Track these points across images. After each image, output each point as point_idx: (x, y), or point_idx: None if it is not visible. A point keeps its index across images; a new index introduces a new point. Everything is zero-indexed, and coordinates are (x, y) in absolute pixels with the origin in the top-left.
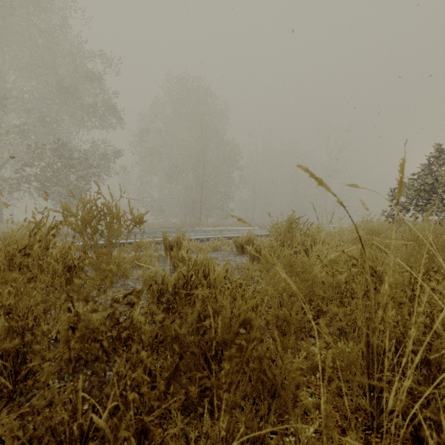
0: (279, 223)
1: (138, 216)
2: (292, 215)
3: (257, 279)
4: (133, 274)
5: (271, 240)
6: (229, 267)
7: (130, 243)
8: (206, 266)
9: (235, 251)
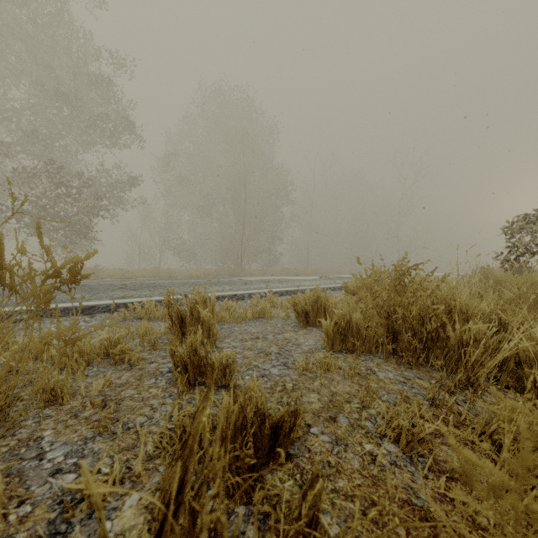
0: (377, 275)
1: (65, 264)
2: (403, 260)
3: (358, 408)
4: (81, 392)
5: (367, 308)
6: (290, 362)
7: (127, 305)
8: (218, 532)
9: (293, 318)
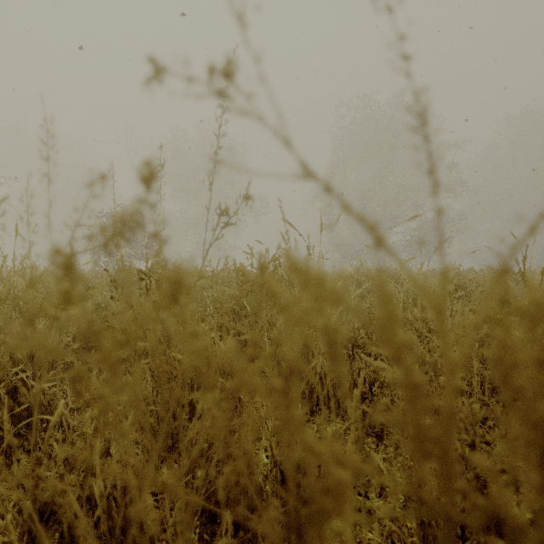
0: None
1: None
2: None
3: None
4: None
5: None
6: None
7: None
8: None
9: None
